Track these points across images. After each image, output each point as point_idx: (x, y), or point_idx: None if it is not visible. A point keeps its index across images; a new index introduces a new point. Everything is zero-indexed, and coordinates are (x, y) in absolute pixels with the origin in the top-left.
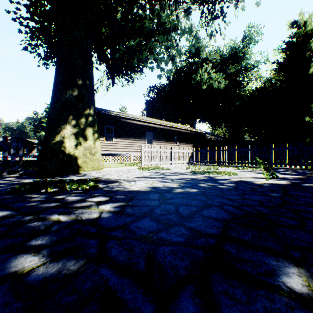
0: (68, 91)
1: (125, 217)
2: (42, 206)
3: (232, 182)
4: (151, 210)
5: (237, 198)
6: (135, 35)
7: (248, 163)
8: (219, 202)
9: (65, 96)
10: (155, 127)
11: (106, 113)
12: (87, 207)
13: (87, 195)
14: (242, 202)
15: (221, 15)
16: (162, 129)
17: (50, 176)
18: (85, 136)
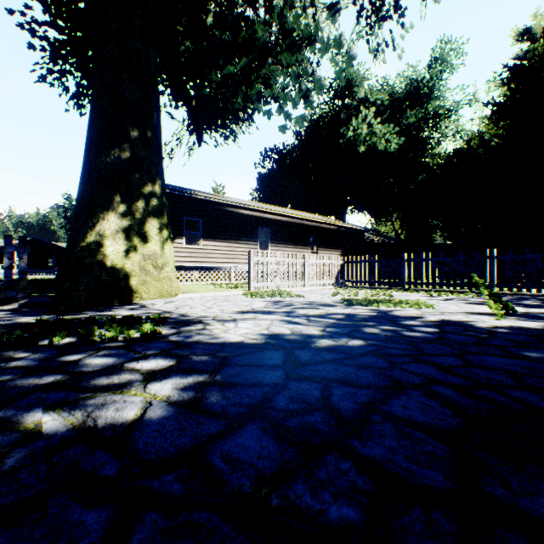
0: (112, 150)
1: (202, 422)
2: (19, 384)
3: (429, 324)
4: (266, 397)
5: (457, 365)
6: (239, 54)
7: (447, 284)
8: (420, 376)
9: (106, 159)
10: (275, 220)
11: (187, 194)
12: (120, 386)
13: (130, 355)
14: (472, 374)
15: (396, 12)
16: (287, 224)
17: (75, 310)
18: (145, 234)
